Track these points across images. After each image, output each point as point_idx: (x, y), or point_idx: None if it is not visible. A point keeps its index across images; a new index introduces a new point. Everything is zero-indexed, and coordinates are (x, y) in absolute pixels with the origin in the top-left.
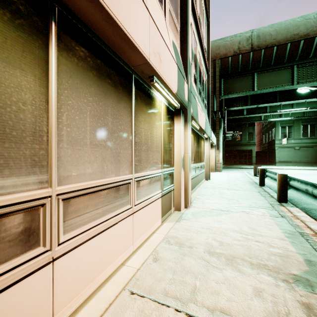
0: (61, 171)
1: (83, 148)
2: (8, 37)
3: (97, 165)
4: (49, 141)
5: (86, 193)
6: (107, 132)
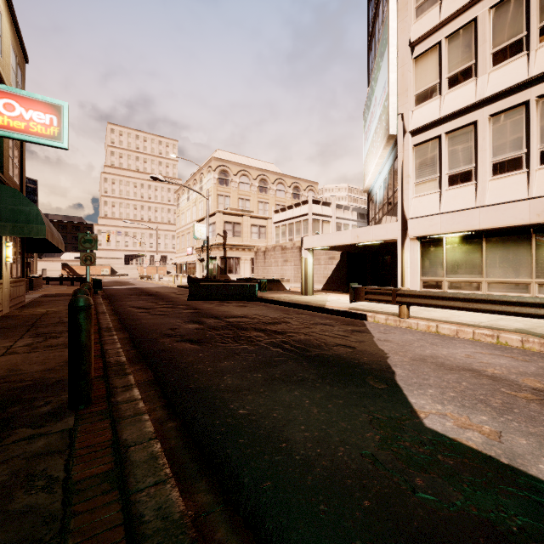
0: (487, 275)
1: (495, 268)
2: (474, 248)
3: (502, 274)
4: (483, 267)
5: (497, 282)
6: (509, 261)
